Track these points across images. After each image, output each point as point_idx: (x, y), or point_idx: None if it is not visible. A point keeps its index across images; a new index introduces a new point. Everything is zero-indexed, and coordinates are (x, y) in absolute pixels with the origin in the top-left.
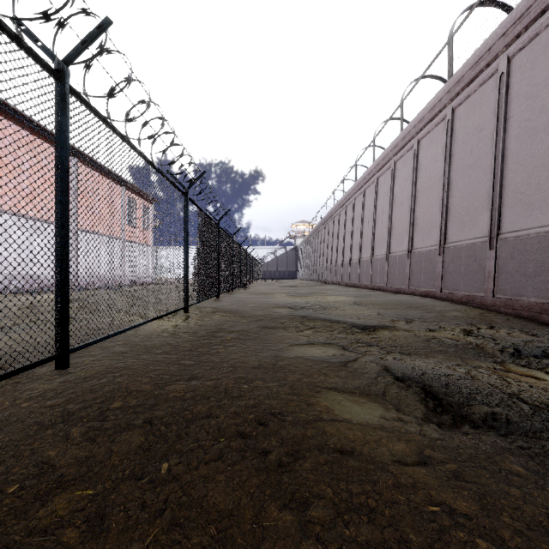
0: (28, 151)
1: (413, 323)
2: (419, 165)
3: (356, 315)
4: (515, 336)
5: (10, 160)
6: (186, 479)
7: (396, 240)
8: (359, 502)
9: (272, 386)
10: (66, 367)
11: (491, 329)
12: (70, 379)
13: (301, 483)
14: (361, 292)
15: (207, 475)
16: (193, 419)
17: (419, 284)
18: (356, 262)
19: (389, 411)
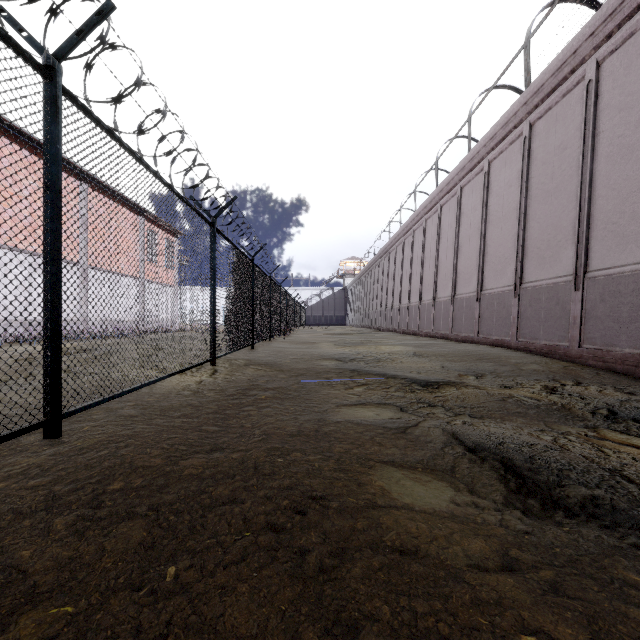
0: (7, 166)
1: (485, 379)
2: (490, 190)
3: (416, 368)
4: (607, 395)
5: (8, 185)
6: (198, 589)
7: (463, 280)
8: (427, 627)
9: (313, 460)
10: (58, 436)
11: (579, 386)
12: (63, 451)
13: (349, 597)
14: (422, 341)
15: (225, 584)
16: (211, 505)
17: (491, 331)
18: (415, 306)
19: (461, 492)
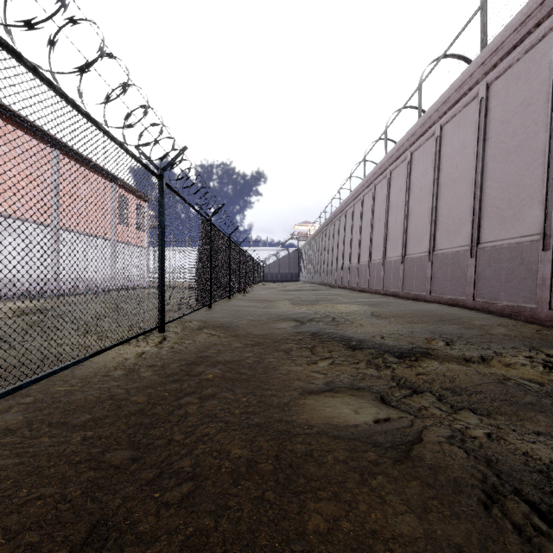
0: None
1: (457, 346)
2: (442, 154)
3: (378, 331)
4: None
5: None
6: None
7: (414, 240)
8: None
9: None
10: None
11: None
12: None
13: None
14: (374, 299)
15: None
16: None
17: (444, 290)
18: (365, 265)
19: None
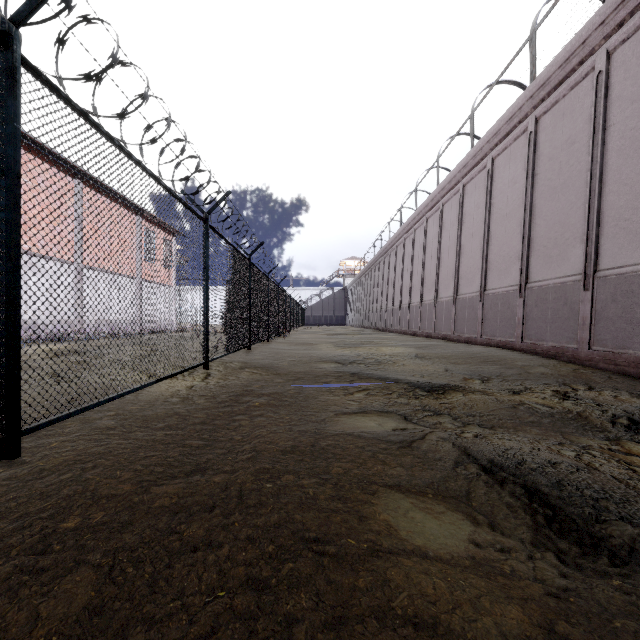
0: None
1: (491, 383)
2: (493, 188)
3: (419, 371)
4: (624, 401)
5: None
6: None
7: (466, 279)
8: None
9: (308, 485)
10: (15, 456)
11: (592, 391)
12: (20, 474)
13: None
14: (423, 342)
15: None
16: (181, 551)
17: (495, 332)
18: (416, 306)
19: (481, 528)
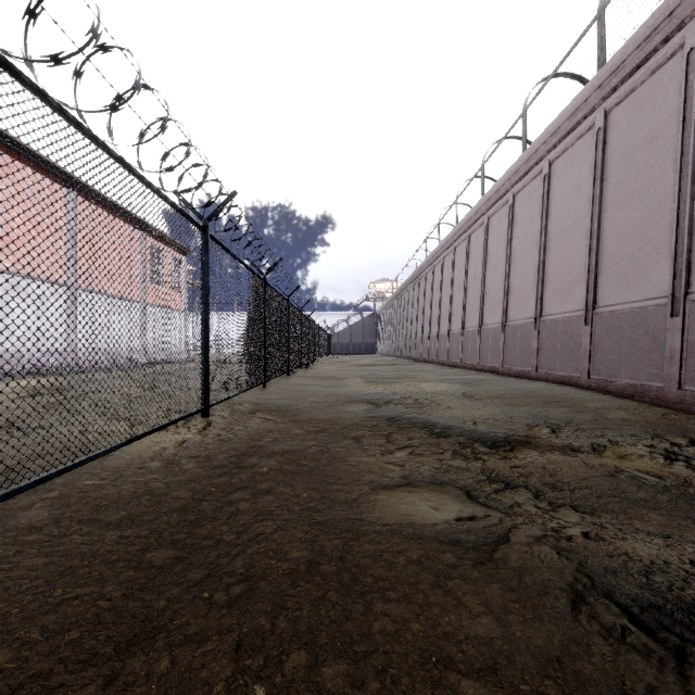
0: None
1: (564, 433)
2: (551, 196)
3: (470, 416)
4: None
5: None
6: None
7: (517, 303)
8: None
9: (332, 684)
10: None
11: None
12: None
13: None
14: (467, 376)
15: None
16: None
17: (553, 365)
18: (457, 334)
19: None
